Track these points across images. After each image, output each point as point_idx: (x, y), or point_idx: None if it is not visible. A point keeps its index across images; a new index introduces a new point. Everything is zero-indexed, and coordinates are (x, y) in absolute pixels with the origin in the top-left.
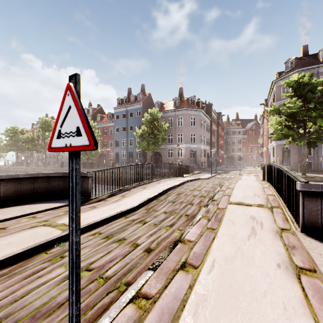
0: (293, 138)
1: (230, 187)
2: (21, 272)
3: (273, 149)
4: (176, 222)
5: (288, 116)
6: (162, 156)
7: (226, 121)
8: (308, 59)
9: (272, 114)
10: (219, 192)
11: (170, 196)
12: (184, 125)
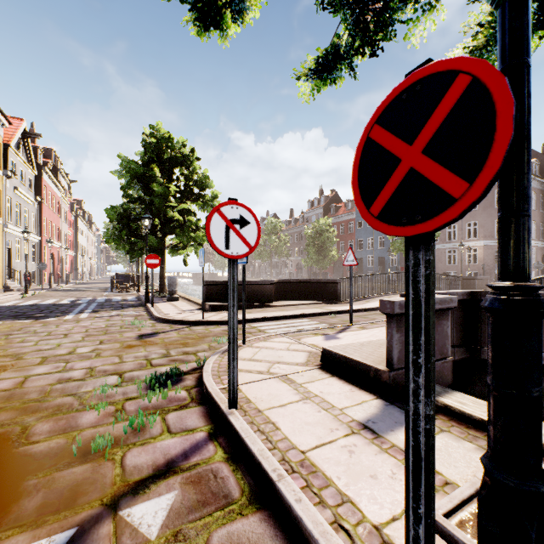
0: None
1: None
2: (319, 318)
3: None
4: None
5: None
6: (436, 263)
7: None
8: None
9: None
10: None
11: None
12: (481, 206)
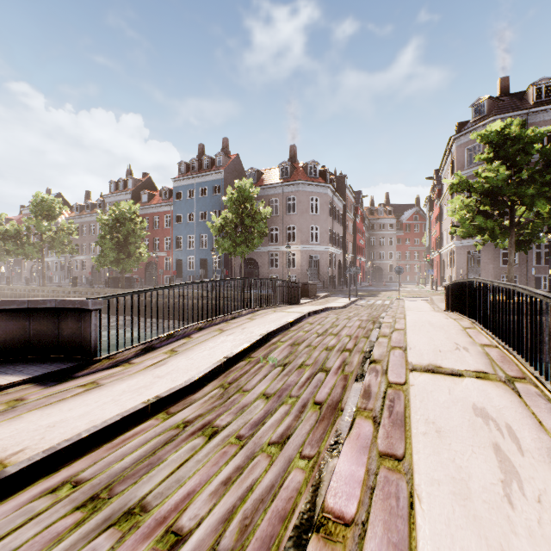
0: (493, 233)
1: (397, 327)
2: None
3: (451, 254)
4: (295, 427)
5: (485, 194)
6: (260, 266)
7: (370, 207)
8: (510, 100)
9: (455, 192)
10: (380, 340)
11: (276, 349)
12: (300, 211)
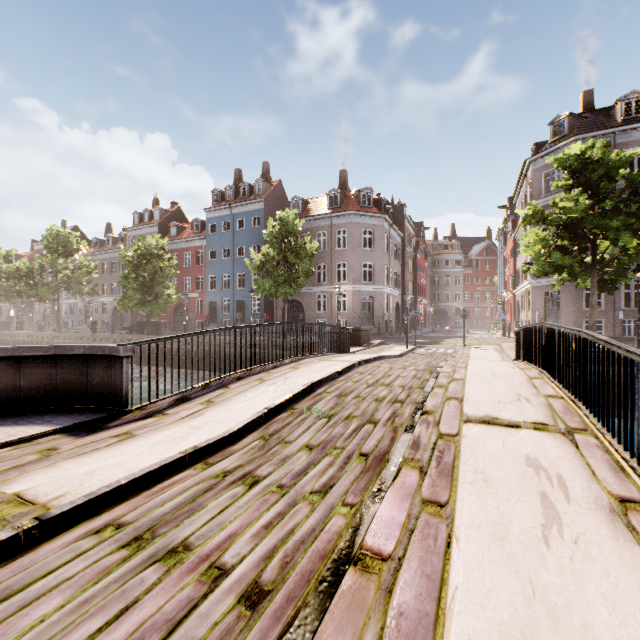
0: (572, 271)
1: (456, 377)
2: None
3: (527, 296)
4: (338, 477)
5: (563, 227)
6: (306, 310)
7: (433, 241)
8: (594, 117)
9: (529, 224)
10: (435, 390)
11: (321, 400)
12: (351, 246)
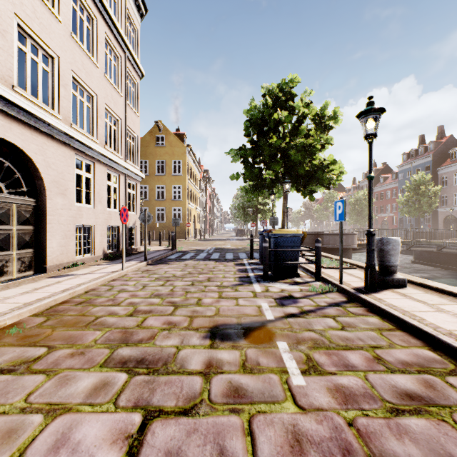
0: None
1: None
2: None
3: None
4: None
5: None
6: None
7: None
8: None
9: None
10: None
11: None
12: None
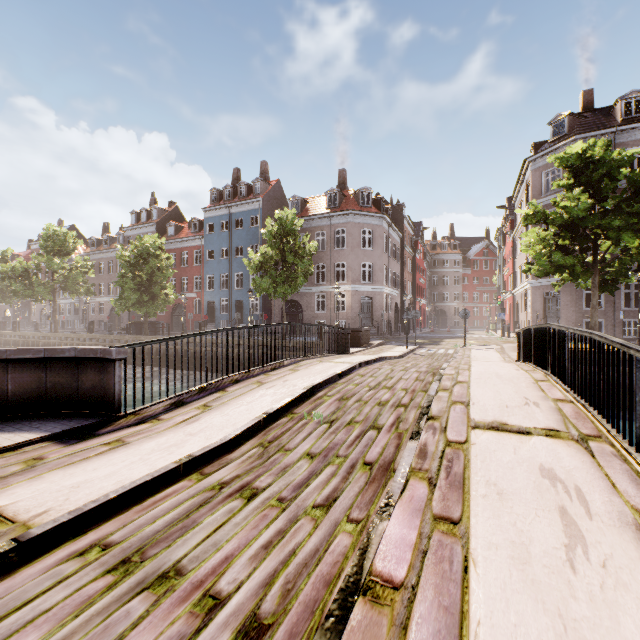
0: (574, 271)
1: (460, 380)
2: None
3: (526, 296)
4: (342, 489)
5: (564, 226)
6: (304, 310)
7: (432, 241)
8: (594, 117)
9: (530, 223)
10: (440, 394)
11: (322, 404)
12: (350, 246)
